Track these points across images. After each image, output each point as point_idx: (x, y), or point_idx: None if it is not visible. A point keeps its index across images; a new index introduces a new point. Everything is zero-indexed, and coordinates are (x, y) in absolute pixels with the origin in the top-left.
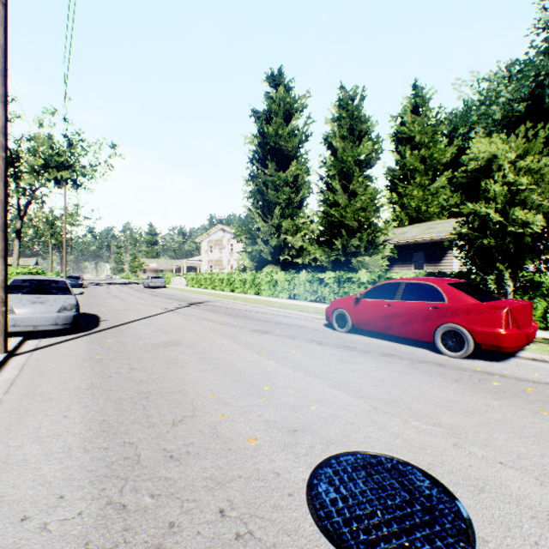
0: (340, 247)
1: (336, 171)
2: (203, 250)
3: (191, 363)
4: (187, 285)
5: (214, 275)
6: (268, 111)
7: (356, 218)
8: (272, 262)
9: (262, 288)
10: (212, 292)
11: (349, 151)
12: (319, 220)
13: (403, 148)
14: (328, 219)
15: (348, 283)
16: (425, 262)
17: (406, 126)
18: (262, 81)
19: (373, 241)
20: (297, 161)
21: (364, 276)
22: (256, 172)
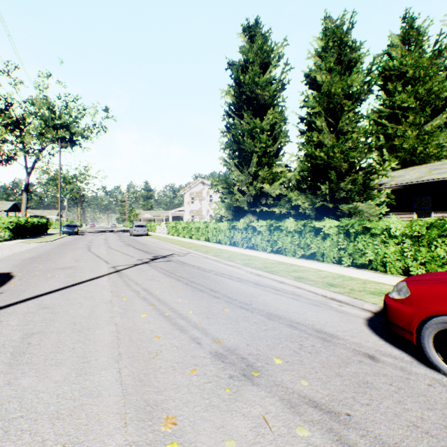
0: (327, 192)
1: (321, 108)
2: (186, 202)
3: None
4: (168, 233)
5: (191, 224)
6: (245, 62)
7: (345, 159)
8: (248, 210)
9: (238, 239)
10: (187, 241)
11: (338, 82)
12: (300, 164)
13: (393, 85)
14: (311, 161)
15: (364, 235)
16: (433, 208)
17: (396, 60)
18: (238, 34)
19: (366, 185)
20: (273, 110)
21: (395, 225)
22: (233, 123)
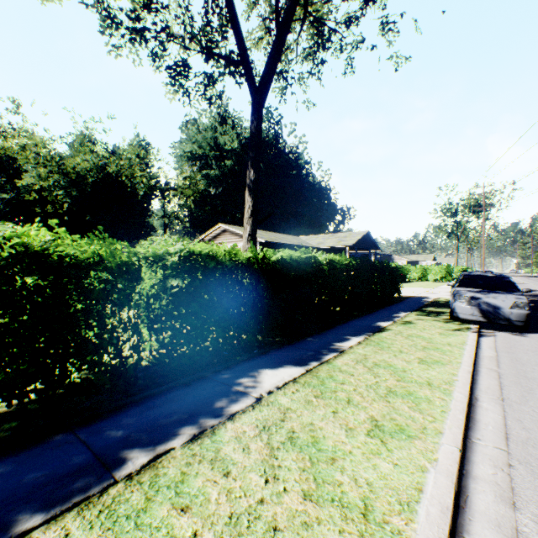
0: None
1: None
2: None
3: (521, 286)
4: None
5: None
6: None
7: None
8: None
9: None
10: None
11: None
12: None
13: None
14: None
15: None
16: None
17: None
18: None
19: None
20: None
21: None
22: None
